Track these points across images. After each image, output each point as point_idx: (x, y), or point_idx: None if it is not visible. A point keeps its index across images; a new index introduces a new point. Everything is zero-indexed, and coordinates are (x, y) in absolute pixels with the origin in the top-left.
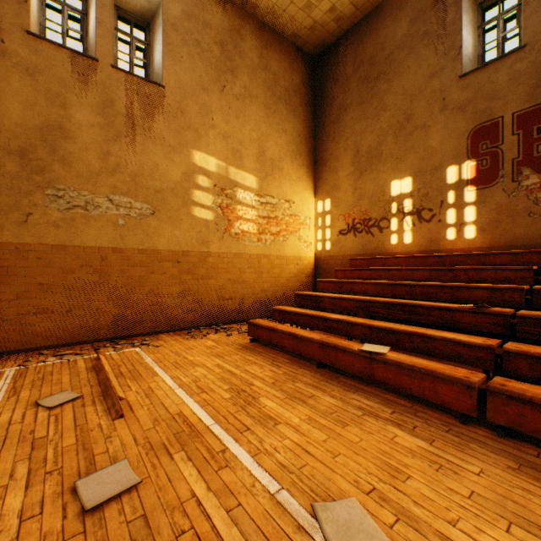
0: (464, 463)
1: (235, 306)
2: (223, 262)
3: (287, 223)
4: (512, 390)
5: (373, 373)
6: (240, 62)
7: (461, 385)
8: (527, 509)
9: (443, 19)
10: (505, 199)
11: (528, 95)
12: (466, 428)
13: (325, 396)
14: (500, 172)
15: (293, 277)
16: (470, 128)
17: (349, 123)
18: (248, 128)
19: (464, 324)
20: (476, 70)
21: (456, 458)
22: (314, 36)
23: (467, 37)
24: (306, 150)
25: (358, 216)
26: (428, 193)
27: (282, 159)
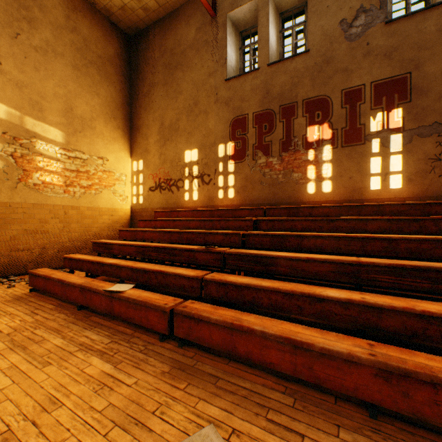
0: (128, 378)
1: (34, 256)
2: (17, 212)
3: (101, 178)
4: (187, 310)
5: (113, 309)
6: (41, 15)
7: (161, 310)
8: (143, 407)
9: (216, 35)
10: (249, 172)
11: (261, 102)
12: (160, 344)
13: (57, 338)
14: (247, 153)
15: (108, 227)
16: (231, 118)
17: (157, 99)
18: (51, 82)
19: (201, 261)
20: (234, 78)
21: (126, 375)
22: (127, 17)
23: (232, 53)
24: (122, 115)
25: (163, 177)
26: (208, 162)
27: (95, 119)
